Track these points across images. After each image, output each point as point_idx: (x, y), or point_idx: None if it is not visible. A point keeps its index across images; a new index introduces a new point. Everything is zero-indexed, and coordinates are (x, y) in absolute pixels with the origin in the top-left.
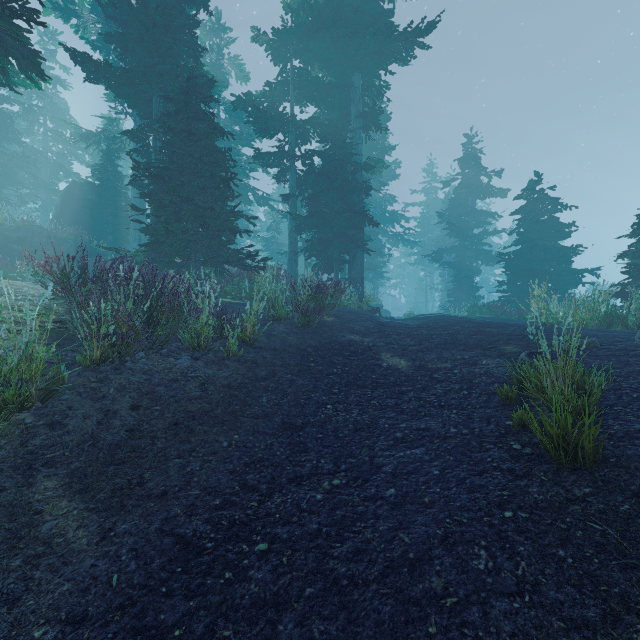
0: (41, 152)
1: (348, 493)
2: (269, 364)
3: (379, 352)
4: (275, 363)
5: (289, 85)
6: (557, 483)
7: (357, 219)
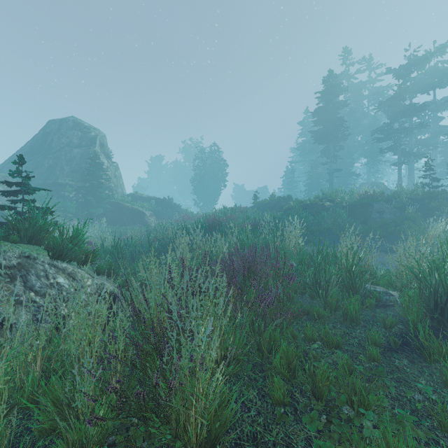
0: None
1: None
2: None
3: None
4: None
5: None
6: None
7: None
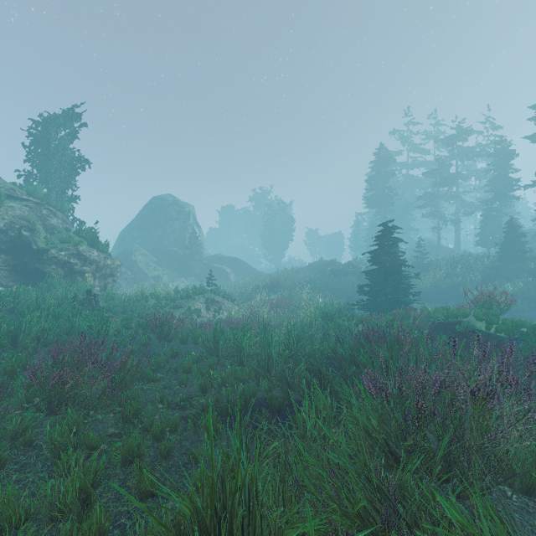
0: None
1: None
2: None
3: None
4: None
5: None
6: None
7: None
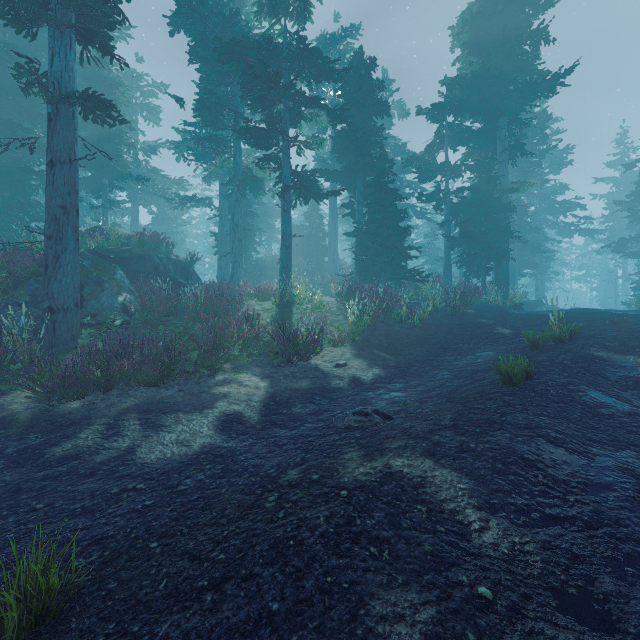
0: (267, 204)
1: (461, 358)
2: (433, 330)
3: (495, 327)
4: (436, 330)
5: (444, 137)
6: (527, 353)
7: (499, 236)
